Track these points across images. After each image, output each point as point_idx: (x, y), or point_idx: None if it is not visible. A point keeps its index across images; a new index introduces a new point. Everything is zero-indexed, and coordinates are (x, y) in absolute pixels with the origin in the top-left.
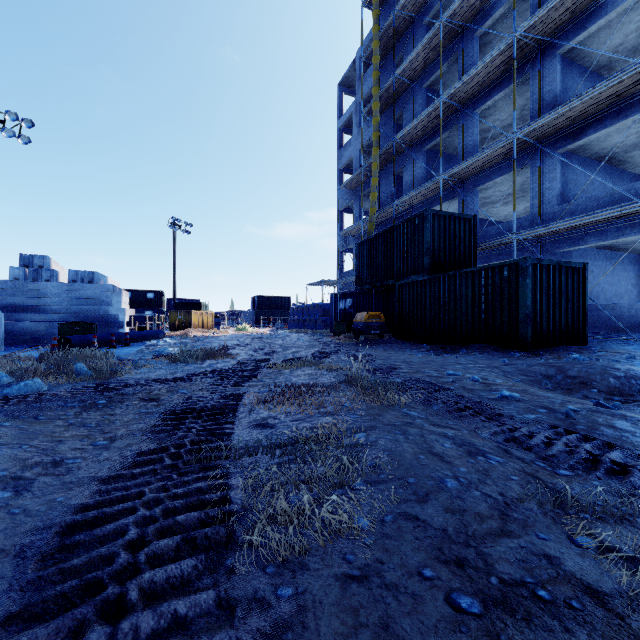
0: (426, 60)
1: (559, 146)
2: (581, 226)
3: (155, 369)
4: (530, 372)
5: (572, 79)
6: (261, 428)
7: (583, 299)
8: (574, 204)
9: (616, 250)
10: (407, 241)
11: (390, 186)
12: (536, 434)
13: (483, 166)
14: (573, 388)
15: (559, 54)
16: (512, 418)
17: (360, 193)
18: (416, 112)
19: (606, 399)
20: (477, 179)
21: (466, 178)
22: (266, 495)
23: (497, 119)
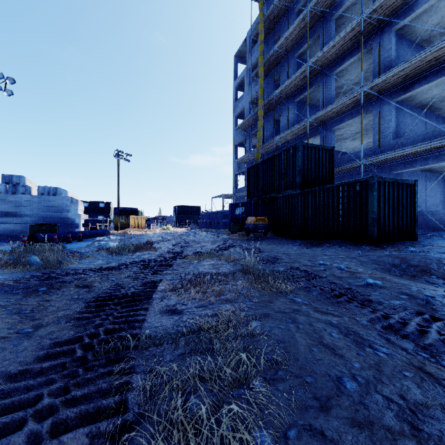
0: (297, 37)
1: (394, 97)
2: (410, 154)
3: (95, 259)
4: (380, 262)
5: (402, 49)
6: (170, 314)
7: (414, 207)
8: (405, 138)
9: (433, 172)
10: (284, 165)
11: (271, 127)
12: (408, 321)
13: (338, 112)
14: (416, 275)
15: (394, 30)
16: (381, 304)
17: (250, 132)
18: (290, 74)
19: (444, 284)
20: (334, 121)
21: (326, 121)
22: (166, 395)
23: (348, 79)
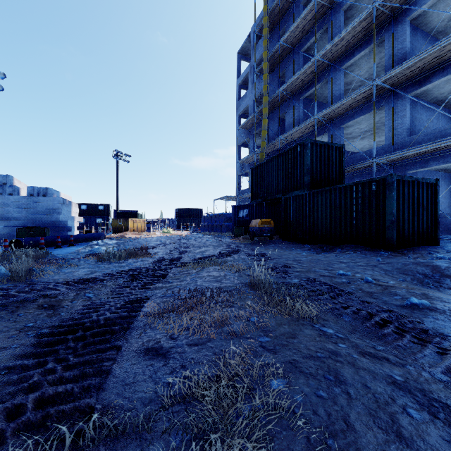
0: (303, 30)
1: (408, 91)
2: (428, 152)
3: (78, 268)
4: (407, 271)
5: (417, 41)
6: (151, 357)
7: (435, 208)
8: (421, 135)
9: (449, 172)
10: (291, 164)
11: (276, 126)
12: None
13: (348, 108)
14: None
15: (408, 20)
16: (444, 337)
17: (253, 132)
18: (295, 70)
19: None
20: (343, 119)
21: (334, 118)
22: None
23: (357, 74)
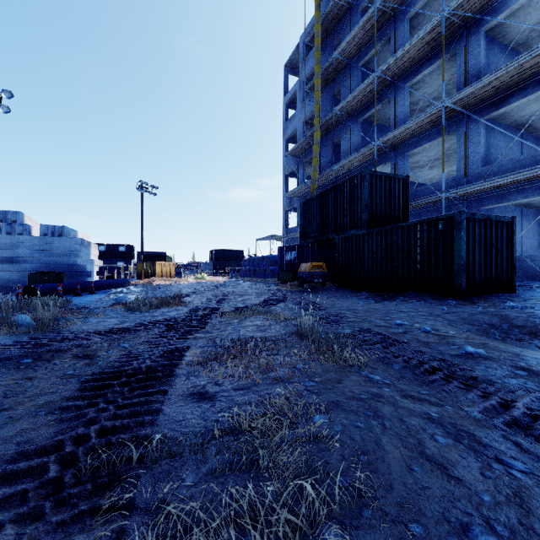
0: (362, 41)
1: (483, 114)
2: (505, 185)
3: (106, 318)
4: (474, 321)
5: (493, 55)
6: (198, 400)
7: (511, 251)
8: (497, 165)
9: (531, 208)
10: (347, 199)
11: (330, 153)
12: None
13: (413, 133)
14: (523, 338)
15: (483, 31)
16: (491, 383)
17: (303, 159)
18: (353, 87)
19: None
20: (408, 145)
21: (398, 144)
22: None
23: (424, 93)
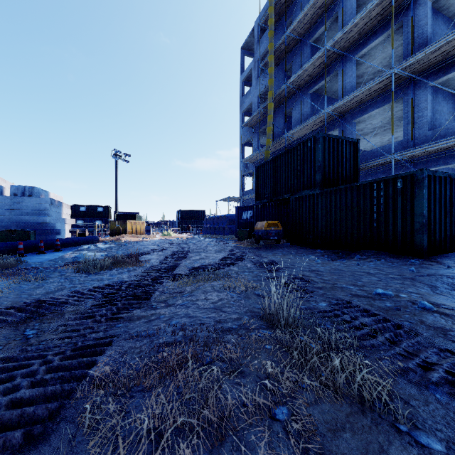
0: (312, 20)
1: (430, 80)
2: (454, 146)
3: (44, 283)
4: None
5: (438, 26)
6: None
7: None
8: (445, 128)
9: None
10: (300, 161)
11: (282, 123)
12: None
13: (361, 101)
14: None
15: (430, 2)
16: None
17: (258, 130)
18: (303, 63)
19: None
20: (355, 113)
21: (345, 112)
22: None
23: (369, 66)
